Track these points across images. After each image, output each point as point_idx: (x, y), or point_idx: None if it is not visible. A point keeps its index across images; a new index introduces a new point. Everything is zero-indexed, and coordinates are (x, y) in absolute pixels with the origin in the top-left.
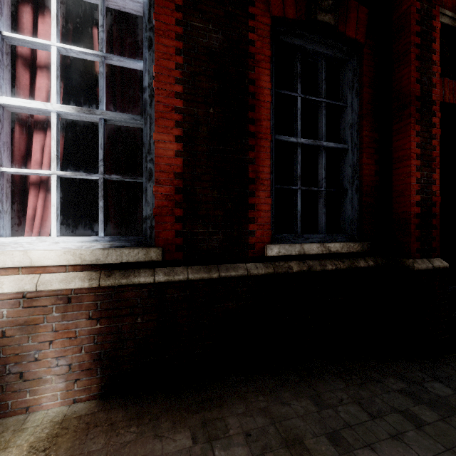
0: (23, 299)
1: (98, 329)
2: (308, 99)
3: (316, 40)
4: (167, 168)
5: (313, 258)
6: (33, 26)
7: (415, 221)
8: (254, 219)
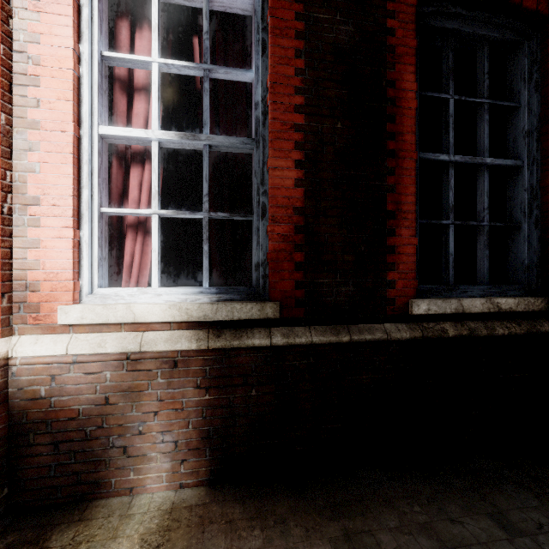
0: (127, 361)
1: (207, 401)
2: (464, 101)
3: (477, 20)
4: (285, 202)
5: (474, 318)
6: (130, 42)
7: None
8: (393, 265)
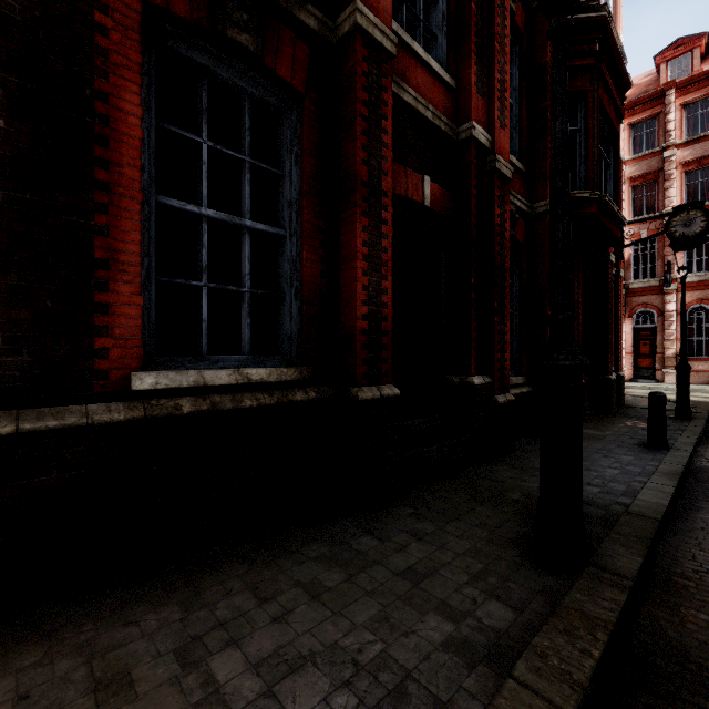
0: None
1: None
2: (223, 151)
3: (233, 67)
4: None
5: (223, 391)
6: None
7: (361, 338)
8: (105, 328)
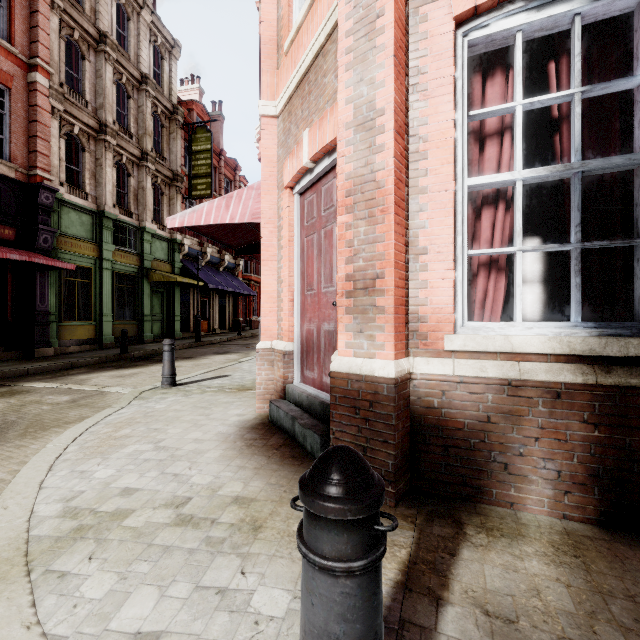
0: (507, 386)
1: (595, 438)
2: None
3: None
4: None
5: None
6: (481, 94)
7: None
8: None
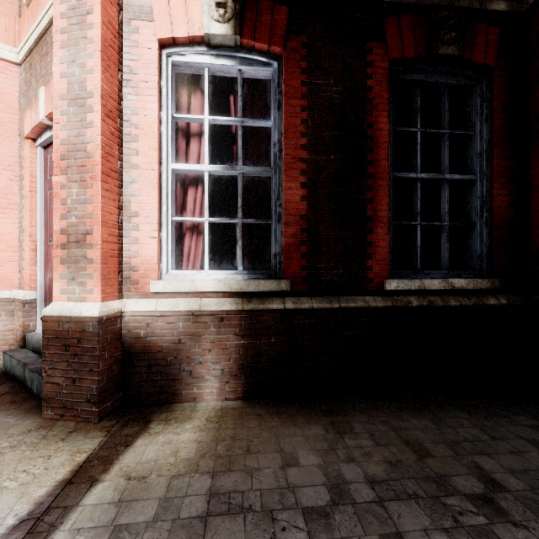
0: (192, 316)
1: (242, 344)
2: (429, 132)
3: (438, 72)
4: (294, 211)
5: (434, 293)
6: (188, 103)
7: None
8: (372, 254)
